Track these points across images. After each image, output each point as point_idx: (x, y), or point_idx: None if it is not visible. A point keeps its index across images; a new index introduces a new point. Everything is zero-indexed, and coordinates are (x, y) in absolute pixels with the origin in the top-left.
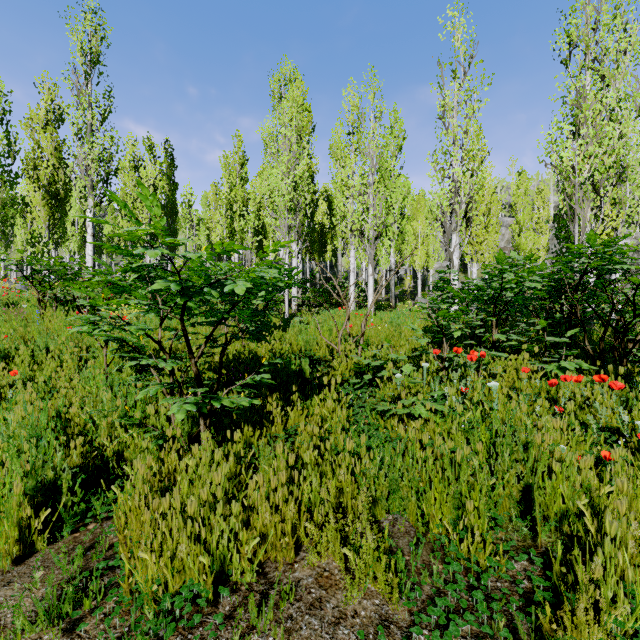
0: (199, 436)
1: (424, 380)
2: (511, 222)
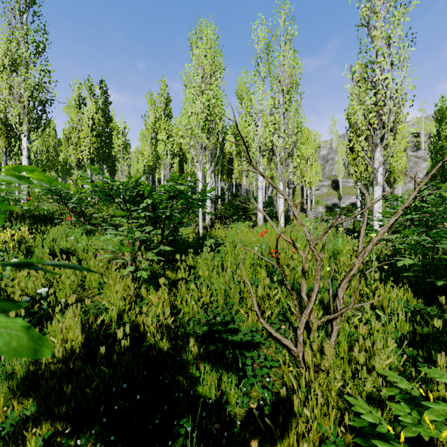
0: None
1: None
2: None
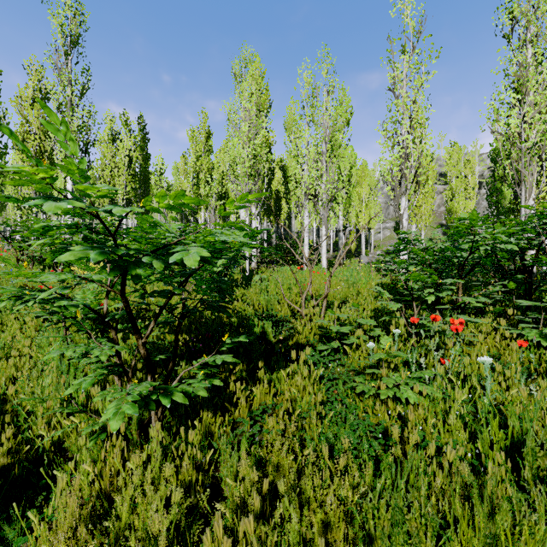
0: (151, 422)
1: (395, 347)
2: (441, 189)
